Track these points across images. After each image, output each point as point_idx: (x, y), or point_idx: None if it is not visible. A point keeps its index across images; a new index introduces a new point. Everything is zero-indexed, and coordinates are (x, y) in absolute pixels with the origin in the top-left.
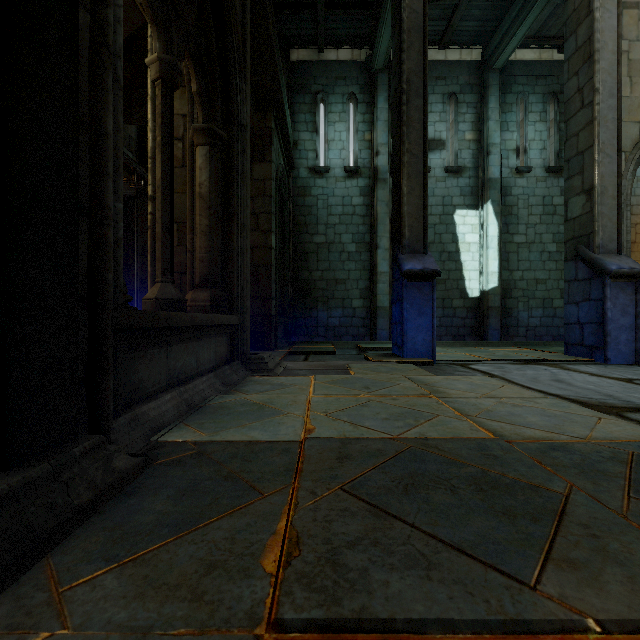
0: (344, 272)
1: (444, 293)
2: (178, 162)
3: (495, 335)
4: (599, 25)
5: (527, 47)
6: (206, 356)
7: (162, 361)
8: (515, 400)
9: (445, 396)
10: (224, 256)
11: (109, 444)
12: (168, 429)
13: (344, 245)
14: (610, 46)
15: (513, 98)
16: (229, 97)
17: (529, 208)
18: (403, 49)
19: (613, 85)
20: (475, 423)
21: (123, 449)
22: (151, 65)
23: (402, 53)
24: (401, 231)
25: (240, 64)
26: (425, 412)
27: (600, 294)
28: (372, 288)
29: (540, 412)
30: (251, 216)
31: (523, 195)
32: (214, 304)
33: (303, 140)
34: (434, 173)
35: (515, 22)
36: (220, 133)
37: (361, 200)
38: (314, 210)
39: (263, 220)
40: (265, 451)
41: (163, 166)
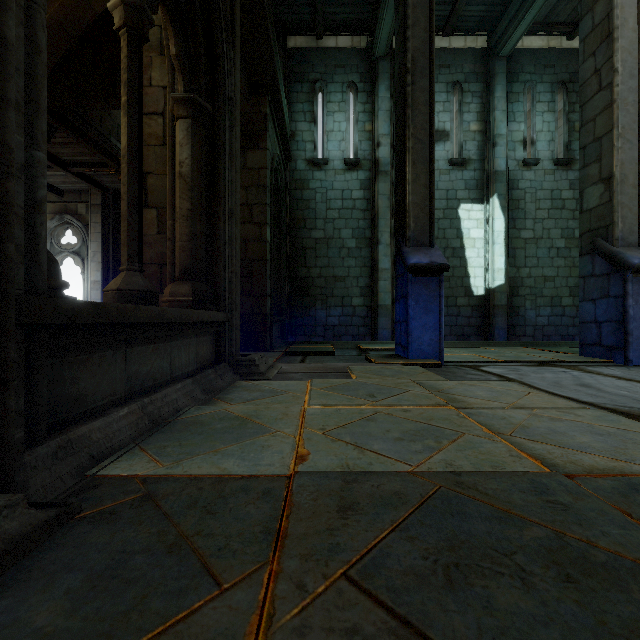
0: (344, 269)
1: (448, 291)
2: (158, 140)
3: (501, 335)
4: (619, 0)
5: (535, 34)
6: (183, 359)
7: (118, 366)
8: (550, 412)
9: (465, 406)
10: (209, 245)
11: (9, 490)
12: (116, 456)
13: (344, 241)
14: (630, 23)
15: (520, 87)
16: (214, 65)
17: (537, 202)
18: (408, 26)
19: (634, 65)
20: (513, 445)
21: (22, 501)
22: (114, 10)
23: (407, 30)
24: (405, 222)
25: (227, 28)
26: (446, 429)
27: (620, 290)
28: (373, 286)
29: (588, 429)
30: (244, 207)
31: (530, 189)
32: (196, 299)
33: (301, 131)
34: (438, 165)
35: (524, 5)
36: (204, 105)
37: (361, 194)
38: (312, 204)
39: (257, 212)
40: (238, 494)
41: (129, 131)
